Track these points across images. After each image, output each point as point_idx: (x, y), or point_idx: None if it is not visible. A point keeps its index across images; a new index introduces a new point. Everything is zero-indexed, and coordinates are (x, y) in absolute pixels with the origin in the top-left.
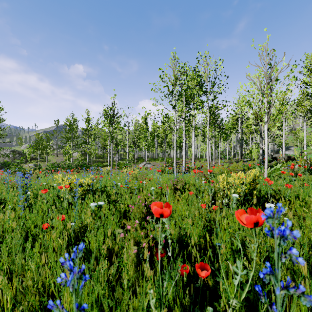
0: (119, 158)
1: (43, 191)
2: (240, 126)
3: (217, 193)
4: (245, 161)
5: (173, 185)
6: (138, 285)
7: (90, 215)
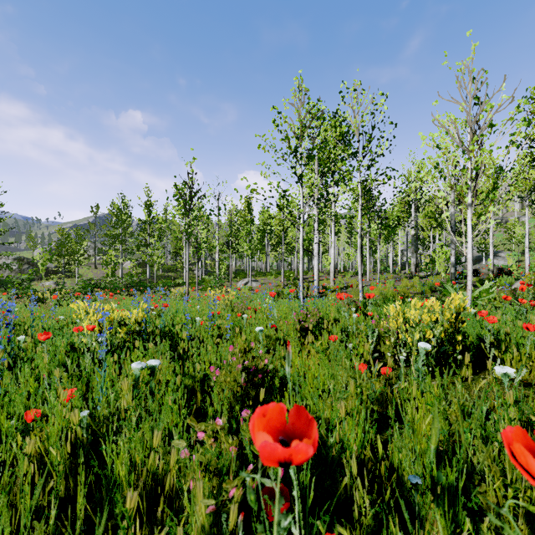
0: (203, 271)
1: (42, 337)
2: (413, 214)
3: (384, 338)
4: (423, 276)
5: (299, 322)
6: None
7: (130, 389)
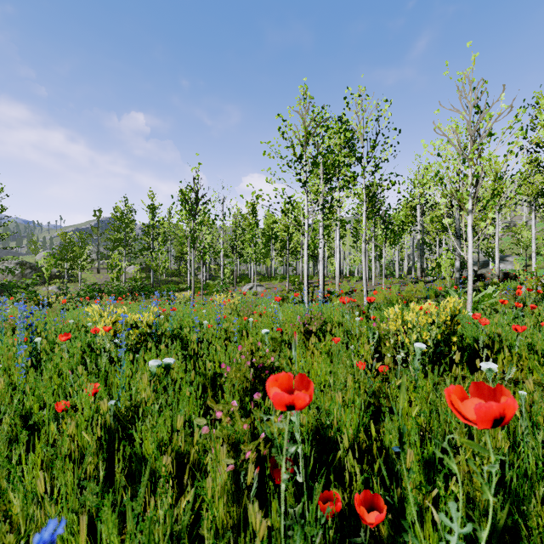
0: (208, 275)
1: (62, 338)
2: (419, 219)
3: (384, 340)
4: (428, 280)
5: (304, 325)
6: (235, 538)
7: (148, 384)
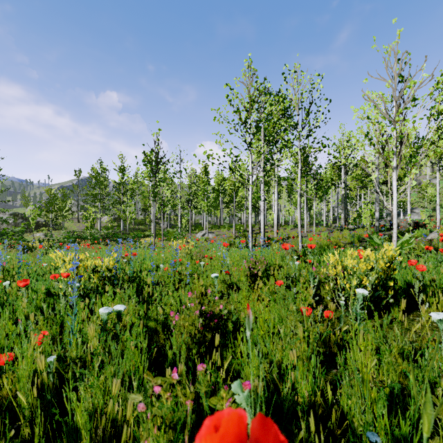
0: (168, 224)
1: (21, 284)
2: (343, 177)
3: (324, 283)
4: (351, 228)
5: (249, 269)
6: None
7: (97, 332)
